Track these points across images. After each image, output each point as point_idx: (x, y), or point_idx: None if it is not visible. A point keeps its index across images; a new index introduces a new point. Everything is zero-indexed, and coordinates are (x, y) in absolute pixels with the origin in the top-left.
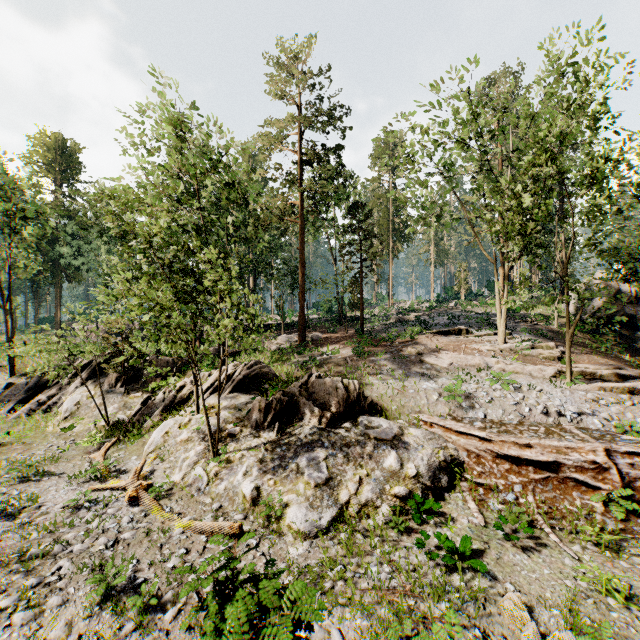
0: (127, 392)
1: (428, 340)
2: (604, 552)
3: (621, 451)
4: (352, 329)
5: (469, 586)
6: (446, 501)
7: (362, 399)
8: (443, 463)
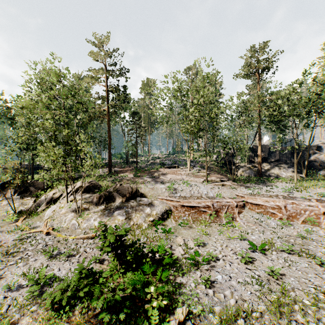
0: (22, 197)
1: (163, 170)
2: (206, 227)
3: (215, 201)
4: (132, 166)
5: (169, 238)
6: (166, 222)
7: (138, 192)
8: (165, 210)
